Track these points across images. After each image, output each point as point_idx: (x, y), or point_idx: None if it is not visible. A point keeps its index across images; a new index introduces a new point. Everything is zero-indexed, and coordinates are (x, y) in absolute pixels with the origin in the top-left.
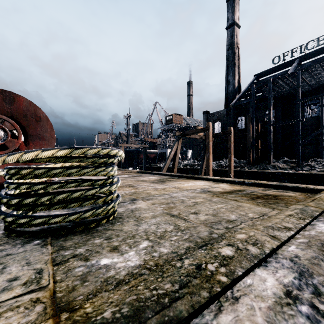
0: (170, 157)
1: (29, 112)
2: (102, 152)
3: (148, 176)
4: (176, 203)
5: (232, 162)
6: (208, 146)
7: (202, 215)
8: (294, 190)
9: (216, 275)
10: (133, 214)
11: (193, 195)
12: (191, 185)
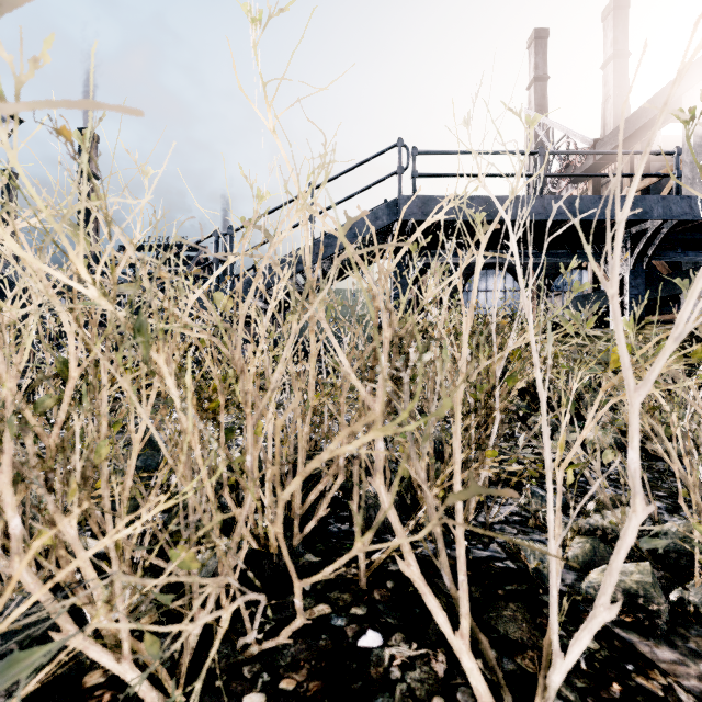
0: None
1: None
2: None
3: None
4: None
5: None
6: None
7: None
8: None
9: None
10: None
11: None
12: None
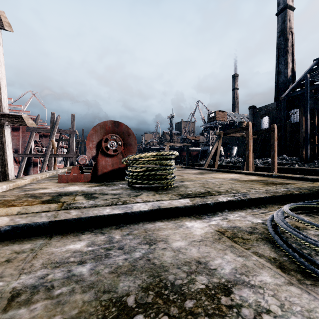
0: (211, 155)
1: (125, 131)
2: (169, 153)
3: (190, 170)
4: (209, 183)
5: (275, 159)
6: (248, 144)
7: (222, 188)
8: (313, 181)
9: (214, 193)
10: (183, 186)
11: (222, 181)
12: (224, 176)
